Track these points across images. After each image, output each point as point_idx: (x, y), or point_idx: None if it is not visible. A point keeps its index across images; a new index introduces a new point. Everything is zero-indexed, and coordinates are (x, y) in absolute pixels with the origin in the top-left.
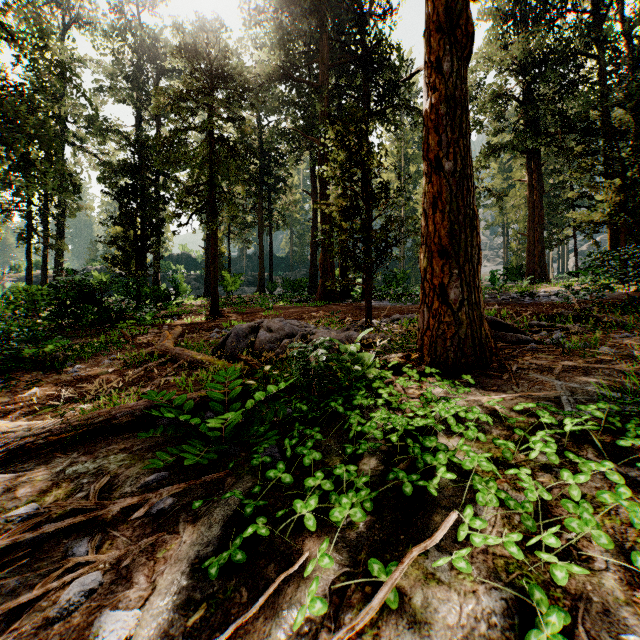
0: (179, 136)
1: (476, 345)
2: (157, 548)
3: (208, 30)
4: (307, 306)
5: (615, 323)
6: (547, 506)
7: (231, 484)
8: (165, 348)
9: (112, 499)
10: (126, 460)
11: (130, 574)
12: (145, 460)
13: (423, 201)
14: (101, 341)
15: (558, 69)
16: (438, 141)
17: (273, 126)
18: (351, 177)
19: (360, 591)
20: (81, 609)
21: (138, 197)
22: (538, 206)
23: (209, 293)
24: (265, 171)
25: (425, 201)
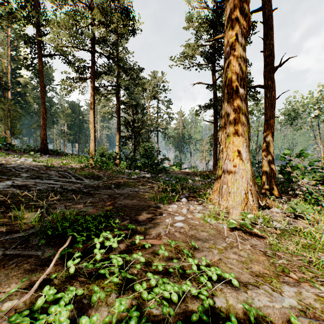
0: None
1: None
2: None
3: None
4: None
5: None
6: (156, 272)
7: None
8: None
9: None
10: None
11: None
12: None
13: None
14: None
15: None
16: None
17: None
18: None
19: None
20: None
21: None
22: None
23: None
24: None
25: None
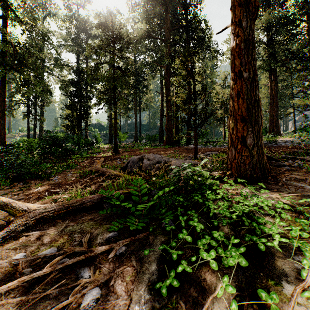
0: (99, 66)
1: (261, 167)
2: (125, 275)
3: (113, 14)
4: (160, 148)
5: None
6: None
7: (152, 239)
8: (97, 168)
9: (92, 246)
10: (93, 225)
11: (115, 289)
12: (103, 225)
13: (231, 93)
14: (65, 165)
15: (286, 28)
16: (240, 62)
17: (141, 61)
18: (188, 83)
19: (251, 307)
20: (94, 309)
21: (78, 96)
22: (275, 97)
23: (111, 142)
24: (138, 83)
25: (232, 93)
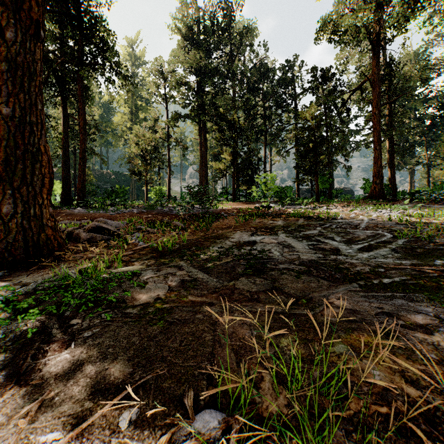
0: None
1: (30, 246)
2: None
3: None
4: None
5: (178, 227)
6: None
7: None
8: None
9: None
10: None
11: None
12: None
13: None
14: None
15: (212, 79)
16: None
17: None
18: None
19: None
20: None
21: None
22: (205, 156)
23: None
24: None
25: None
